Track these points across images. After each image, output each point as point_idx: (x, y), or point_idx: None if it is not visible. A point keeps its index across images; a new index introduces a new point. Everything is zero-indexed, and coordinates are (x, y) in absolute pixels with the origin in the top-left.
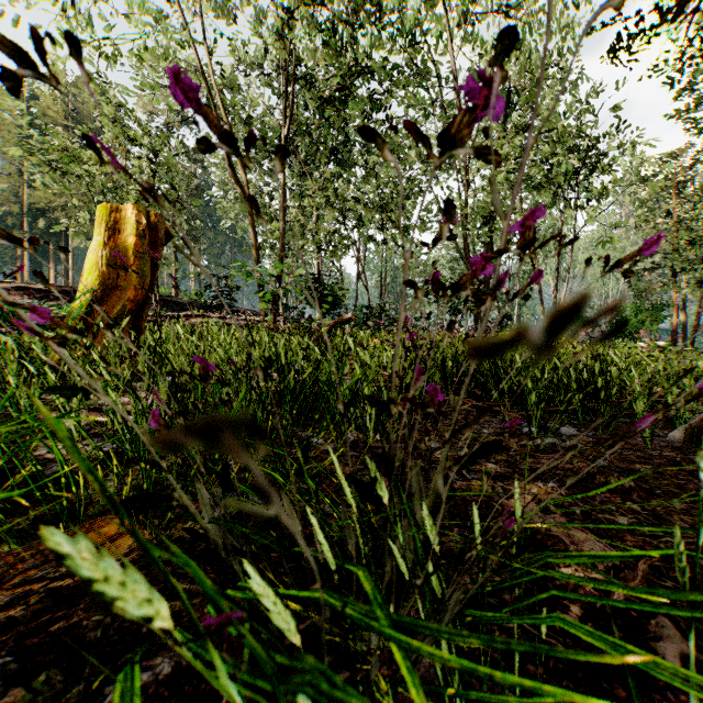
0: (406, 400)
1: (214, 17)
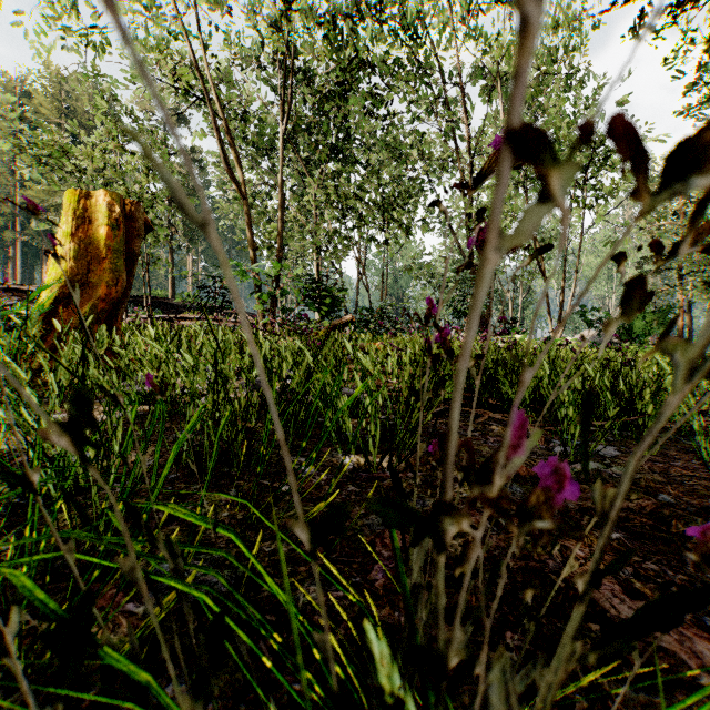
0: (486, 501)
1: (210, 9)
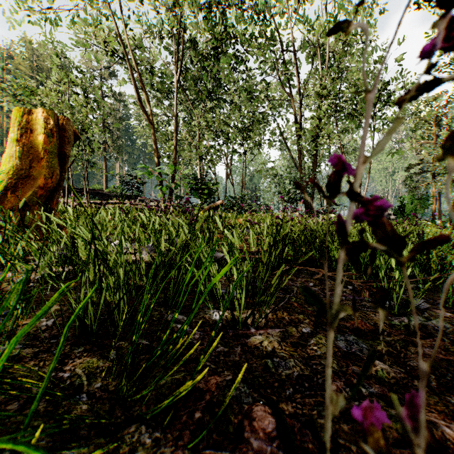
0: None
1: (130, 1)
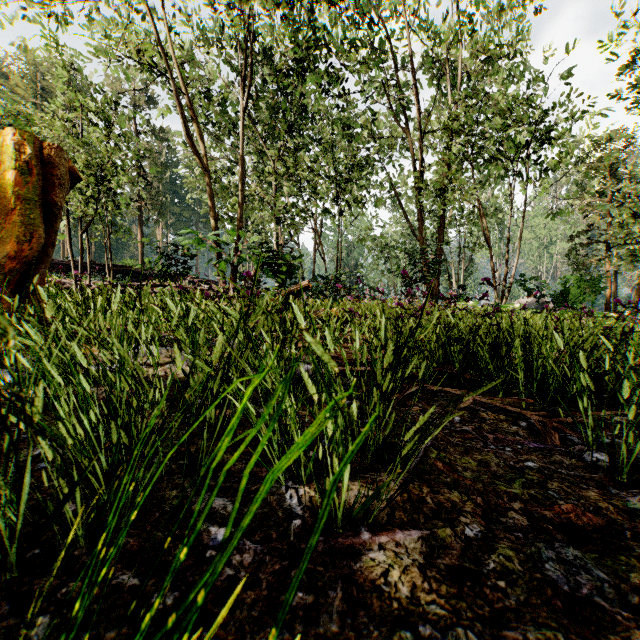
0: None
1: None
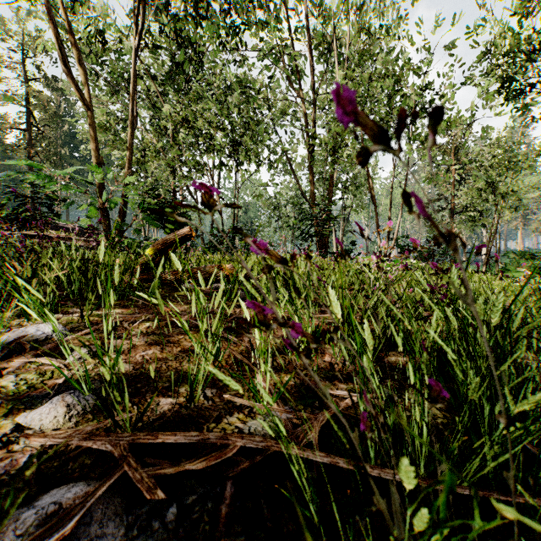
0: None
1: None
